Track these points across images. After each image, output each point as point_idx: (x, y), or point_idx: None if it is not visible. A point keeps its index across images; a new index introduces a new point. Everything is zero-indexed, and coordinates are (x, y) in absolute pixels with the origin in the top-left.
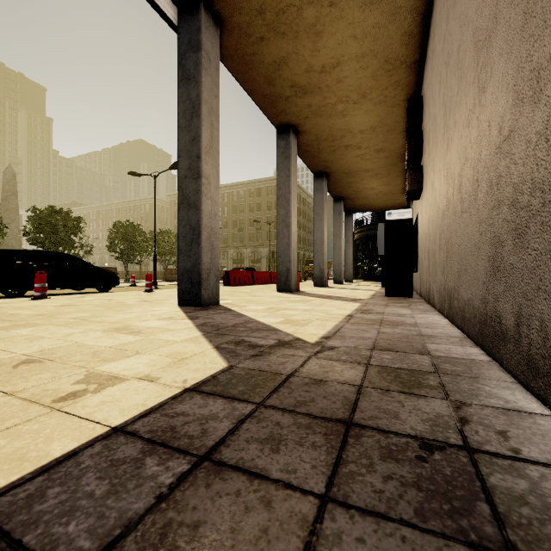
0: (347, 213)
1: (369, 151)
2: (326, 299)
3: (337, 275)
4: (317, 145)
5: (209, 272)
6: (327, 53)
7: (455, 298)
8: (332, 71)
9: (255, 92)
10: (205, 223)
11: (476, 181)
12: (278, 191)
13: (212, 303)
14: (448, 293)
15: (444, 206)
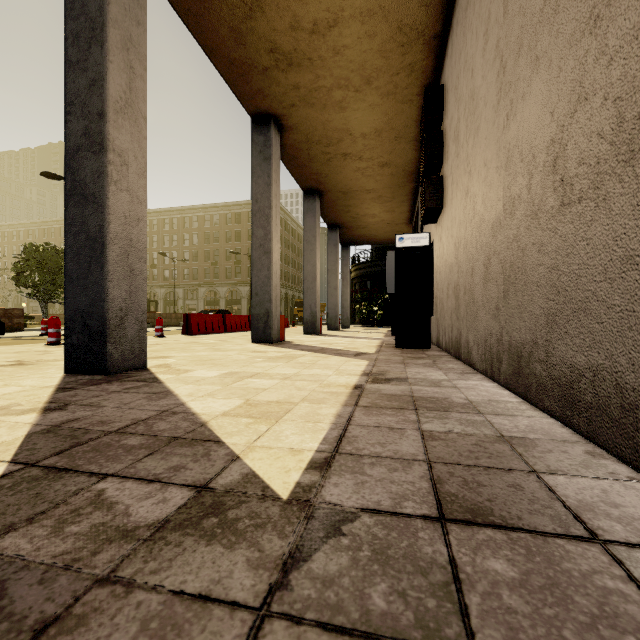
0: (344, 246)
1: (372, 164)
2: (319, 353)
3: (333, 320)
4: (307, 150)
5: (125, 315)
6: (321, 1)
7: (538, 359)
8: (328, 33)
9: (217, 53)
10: (115, 230)
11: (636, 118)
12: (254, 204)
13: (130, 367)
14: (511, 348)
15: (500, 212)
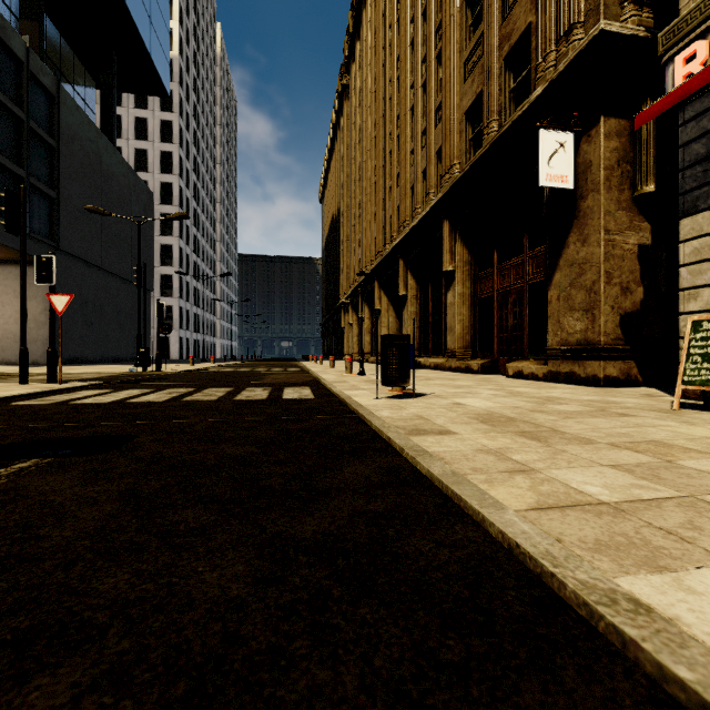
0: None
1: None
2: None
3: None
4: None
5: None
6: None
7: None
8: None
9: None
10: None
11: None
12: None
13: None
14: None
15: None
